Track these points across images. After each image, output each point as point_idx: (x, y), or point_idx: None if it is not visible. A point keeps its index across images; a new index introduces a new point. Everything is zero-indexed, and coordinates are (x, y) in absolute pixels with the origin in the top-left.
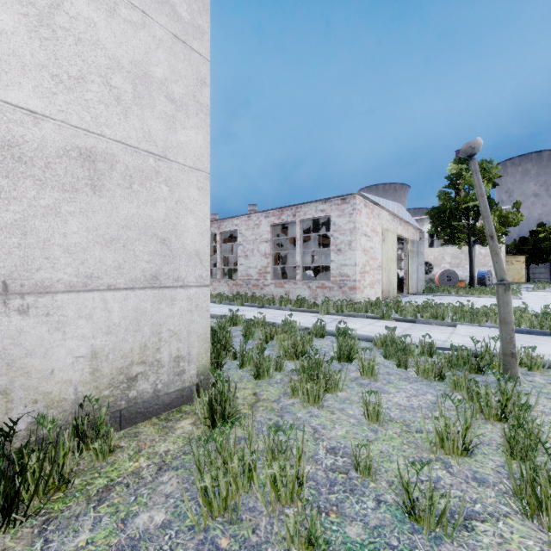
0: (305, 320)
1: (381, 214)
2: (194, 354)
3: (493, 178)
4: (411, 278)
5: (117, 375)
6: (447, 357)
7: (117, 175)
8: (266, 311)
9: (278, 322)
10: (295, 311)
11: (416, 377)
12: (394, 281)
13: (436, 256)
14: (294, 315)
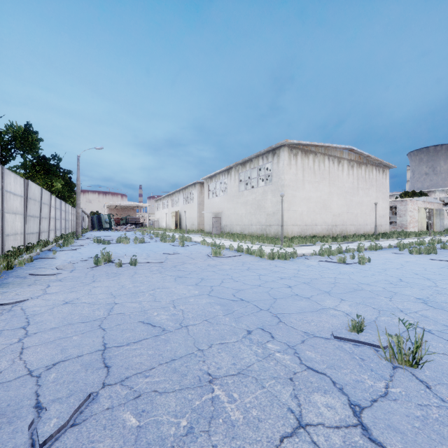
0: None
1: (417, 203)
2: (388, 232)
3: None
4: (435, 225)
5: (384, 232)
6: None
7: (384, 216)
8: None
9: None
10: None
11: None
12: (424, 226)
13: None
14: None
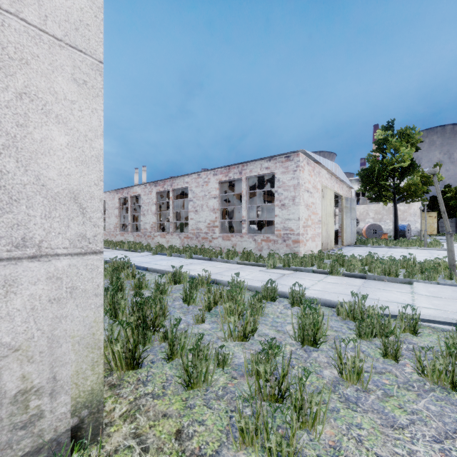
0: (252, 276)
1: (321, 172)
2: (65, 376)
3: (416, 143)
4: (345, 231)
5: None
6: (450, 343)
7: None
8: (213, 264)
9: (224, 278)
10: (242, 264)
11: (419, 379)
12: (332, 235)
13: (362, 212)
14: (240, 269)
